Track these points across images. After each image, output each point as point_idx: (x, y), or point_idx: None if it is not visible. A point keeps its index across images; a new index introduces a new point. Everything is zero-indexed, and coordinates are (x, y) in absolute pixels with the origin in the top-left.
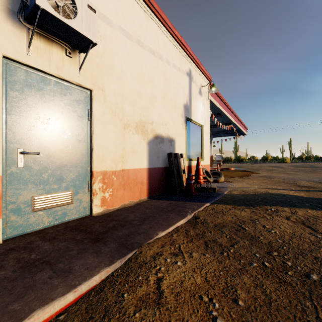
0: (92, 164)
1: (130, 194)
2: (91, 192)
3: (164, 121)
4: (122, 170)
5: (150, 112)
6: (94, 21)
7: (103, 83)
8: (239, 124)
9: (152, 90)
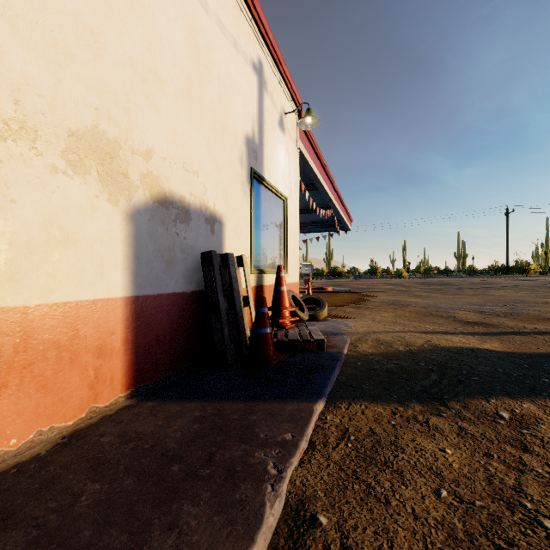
0: None
1: (38, 406)
2: None
3: (190, 160)
4: None
5: (138, 117)
6: None
7: None
8: (342, 210)
9: (146, 50)
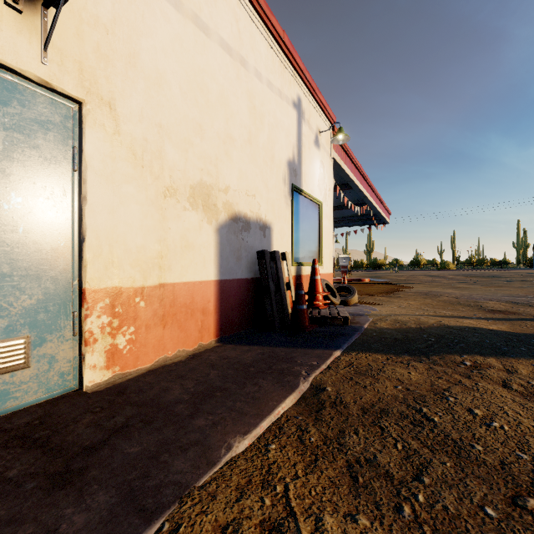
0: (82, 273)
1: (178, 337)
2: (80, 337)
3: (250, 187)
4: (159, 285)
5: (221, 168)
6: None
7: (113, 91)
8: (379, 205)
9: (226, 124)
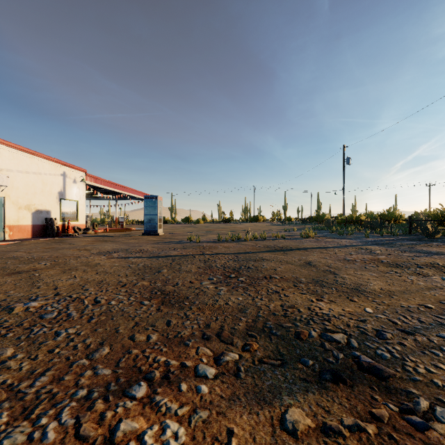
0: (5, 223)
1: (22, 235)
2: (4, 232)
3: (43, 202)
4: (18, 225)
5: (33, 200)
6: (9, 180)
7: (10, 193)
8: (134, 193)
9: (34, 190)
